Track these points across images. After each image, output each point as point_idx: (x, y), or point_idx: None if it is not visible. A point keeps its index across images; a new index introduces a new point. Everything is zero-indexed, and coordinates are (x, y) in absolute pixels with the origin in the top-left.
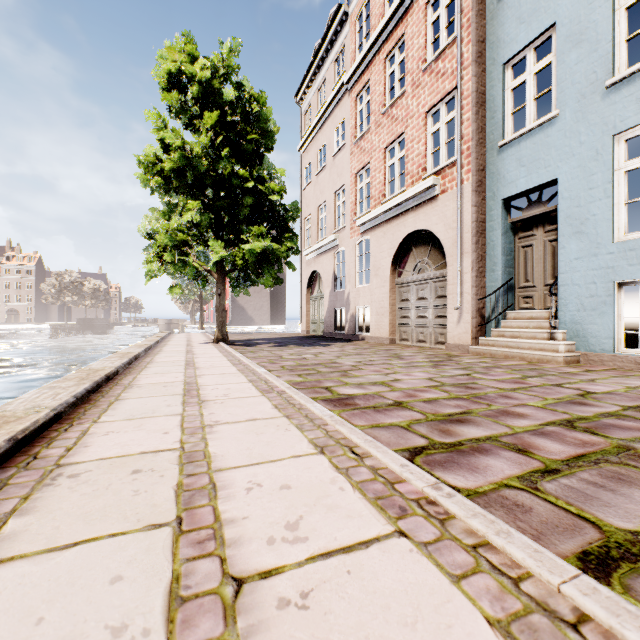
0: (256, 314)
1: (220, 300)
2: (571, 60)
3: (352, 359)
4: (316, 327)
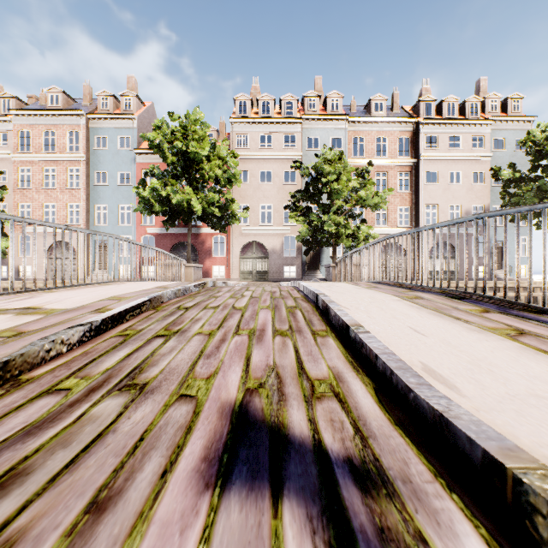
0: None
1: None
2: (111, 216)
3: None
4: None
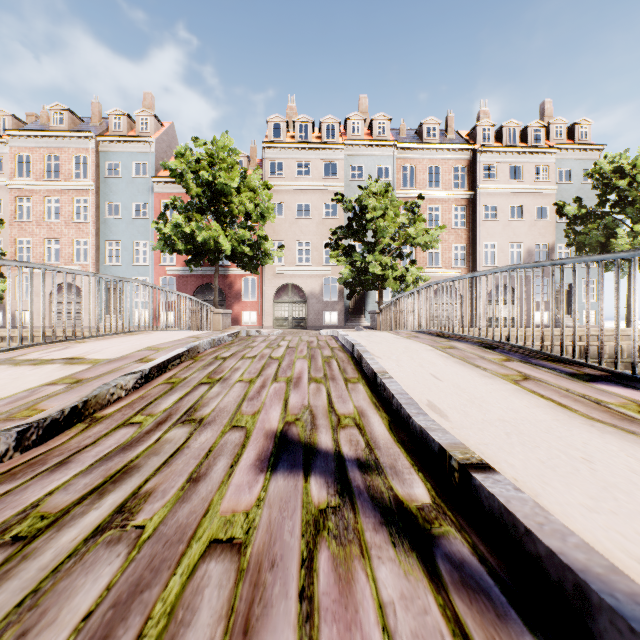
0: None
1: None
2: (125, 253)
3: None
4: None
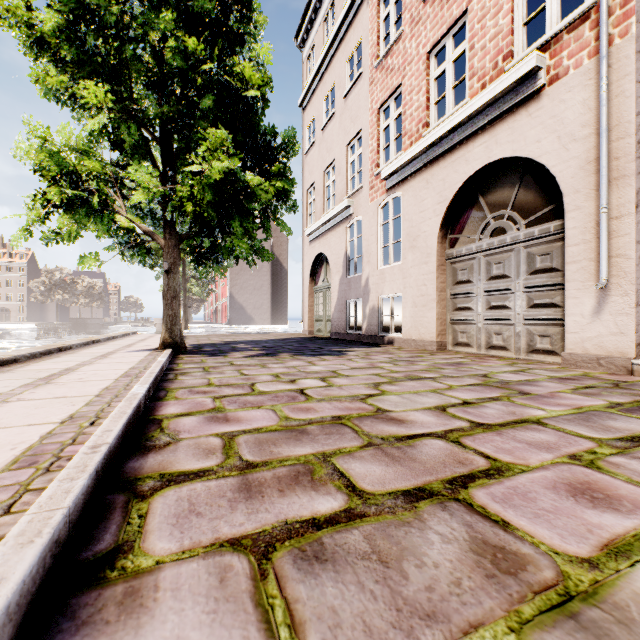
0: (256, 313)
1: (169, 280)
2: None
3: (415, 397)
4: (321, 326)
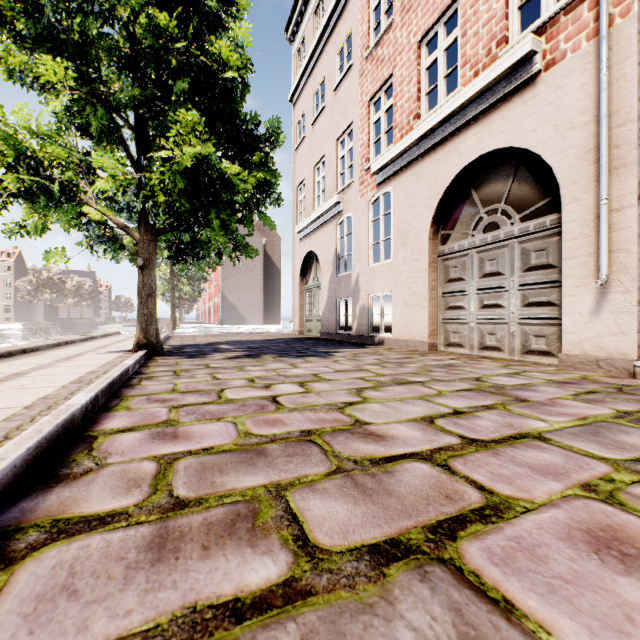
0: (248, 313)
1: (144, 277)
2: None
3: (400, 405)
4: (312, 326)
